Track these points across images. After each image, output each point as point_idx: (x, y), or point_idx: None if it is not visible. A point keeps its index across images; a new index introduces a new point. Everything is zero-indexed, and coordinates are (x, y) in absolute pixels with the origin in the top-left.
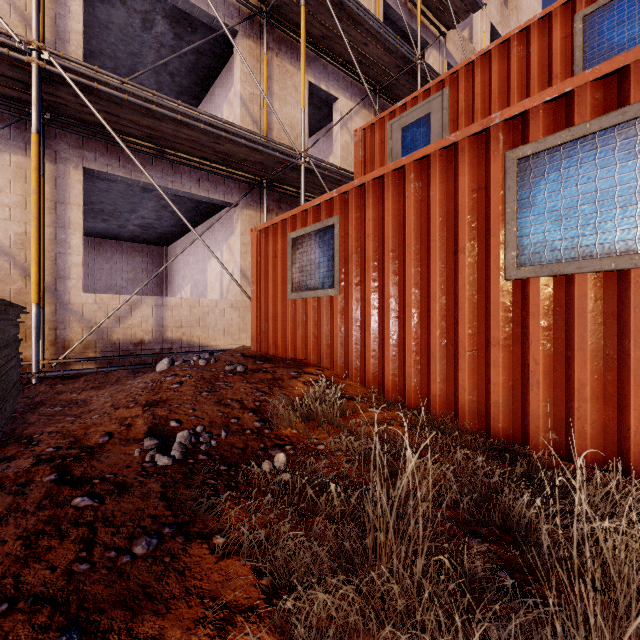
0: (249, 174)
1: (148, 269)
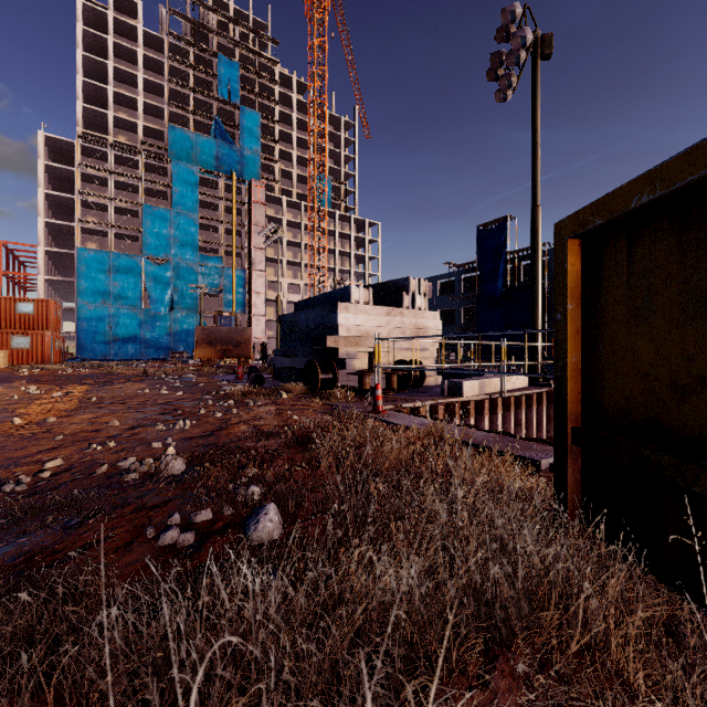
0: None
1: None
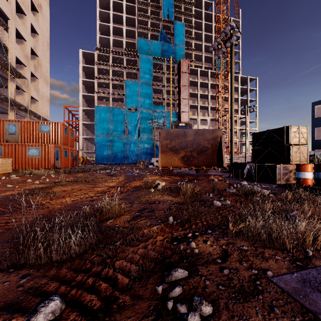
0: None
1: None
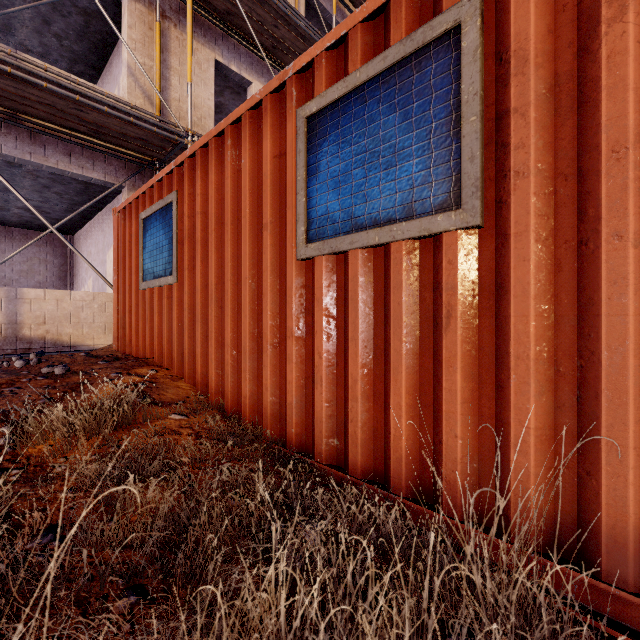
0: (136, 153)
1: (48, 260)
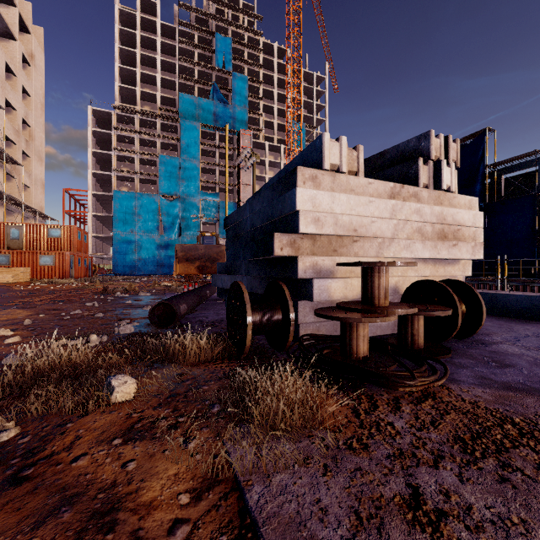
0: None
1: None
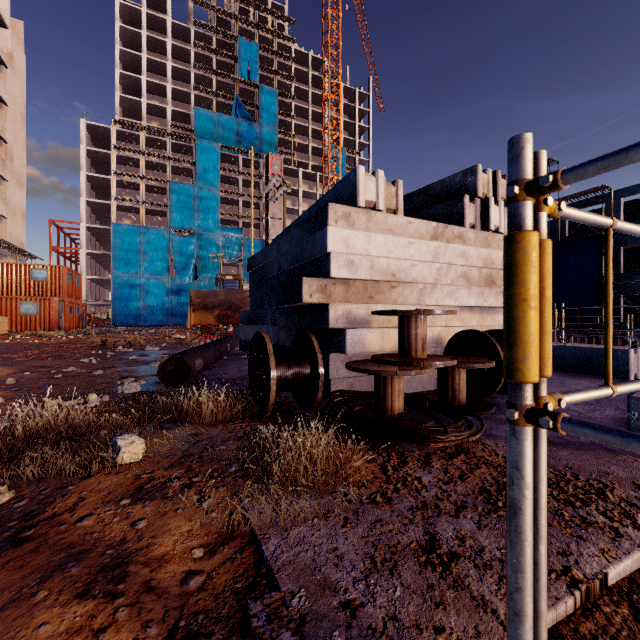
0: None
1: None
